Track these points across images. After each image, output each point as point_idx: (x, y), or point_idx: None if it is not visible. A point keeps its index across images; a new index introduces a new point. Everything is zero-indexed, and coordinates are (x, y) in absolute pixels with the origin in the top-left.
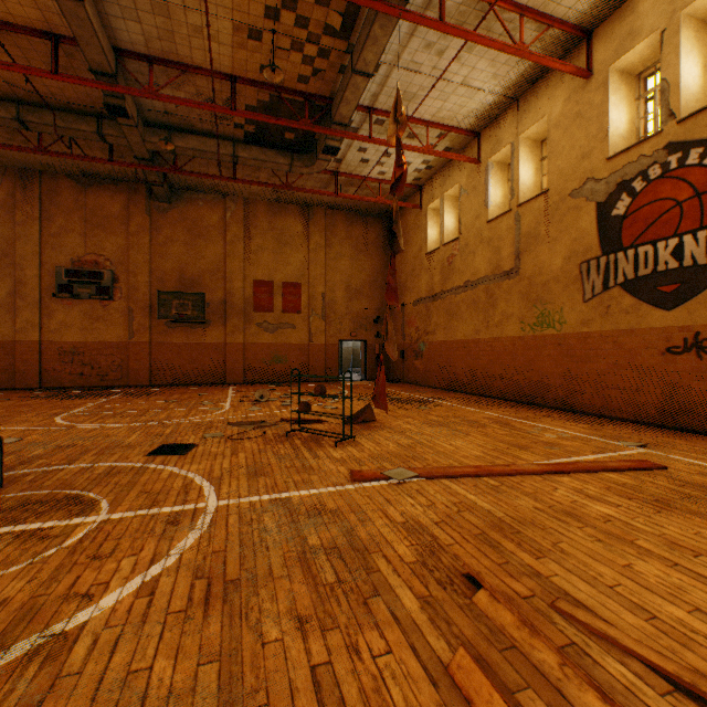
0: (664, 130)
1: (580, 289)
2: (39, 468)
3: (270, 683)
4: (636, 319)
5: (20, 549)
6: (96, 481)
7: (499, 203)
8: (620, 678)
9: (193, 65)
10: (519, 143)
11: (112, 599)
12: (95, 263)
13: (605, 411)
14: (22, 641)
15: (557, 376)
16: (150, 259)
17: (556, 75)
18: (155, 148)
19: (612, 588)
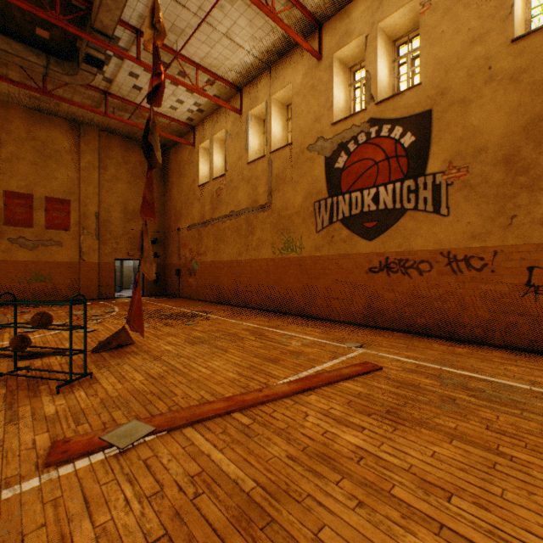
0: (368, 109)
1: (314, 223)
2: None
3: None
4: (351, 247)
5: None
6: None
7: (257, 150)
8: None
9: None
10: (272, 102)
11: None
12: None
13: (331, 316)
14: None
15: (298, 289)
16: None
17: (298, 53)
18: None
19: None
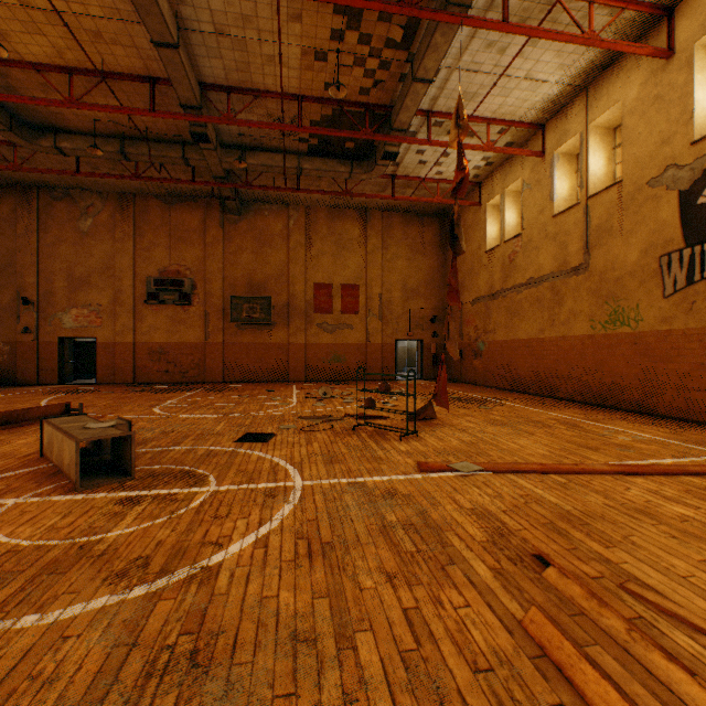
0: None
1: (659, 285)
2: (154, 448)
3: (371, 616)
4: None
5: (159, 507)
6: (200, 460)
7: (566, 196)
8: (687, 648)
9: (265, 90)
10: (589, 132)
11: (236, 547)
12: (177, 272)
13: (690, 415)
14: (181, 569)
15: (632, 376)
16: (223, 267)
17: (631, 58)
18: (229, 167)
19: (685, 578)
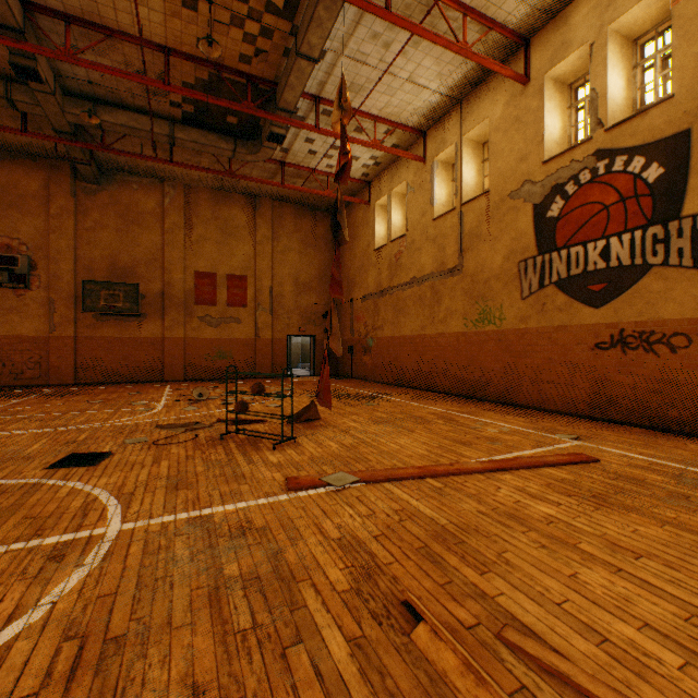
0: (593, 138)
1: (518, 287)
2: None
3: None
4: (569, 316)
5: None
6: None
7: (444, 202)
8: None
9: (120, 30)
10: (463, 143)
11: None
12: (7, 247)
13: (541, 404)
14: None
15: (497, 370)
16: (76, 244)
17: (496, 79)
18: (77, 121)
19: (560, 605)
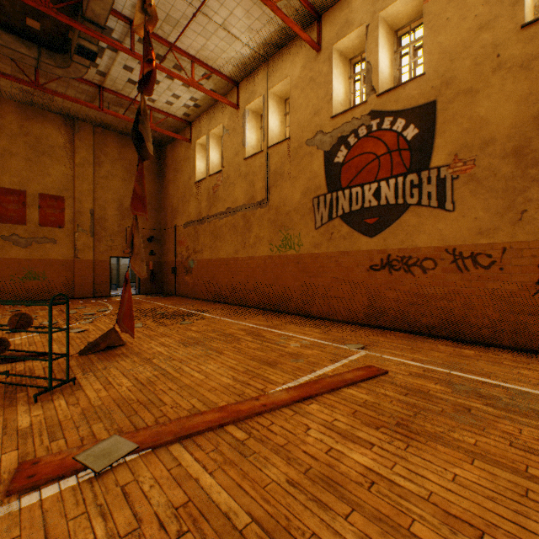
0: (369, 101)
1: (313, 219)
2: None
3: None
4: (351, 244)
5: None
6: None
7: (254, 145)
8: None
9: None
10: (269, 96)
11: None
12: None
13: (330, 315)
14: None
15: (297, 288)
16: None
17: (296, 45)
18: None
19: None
